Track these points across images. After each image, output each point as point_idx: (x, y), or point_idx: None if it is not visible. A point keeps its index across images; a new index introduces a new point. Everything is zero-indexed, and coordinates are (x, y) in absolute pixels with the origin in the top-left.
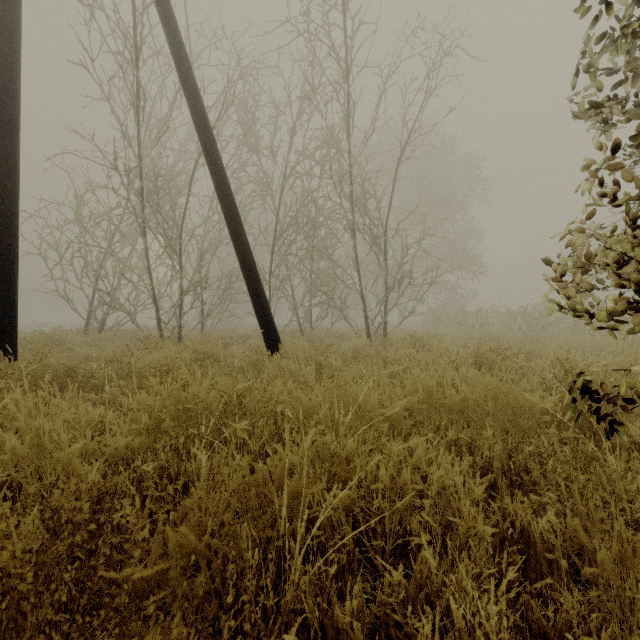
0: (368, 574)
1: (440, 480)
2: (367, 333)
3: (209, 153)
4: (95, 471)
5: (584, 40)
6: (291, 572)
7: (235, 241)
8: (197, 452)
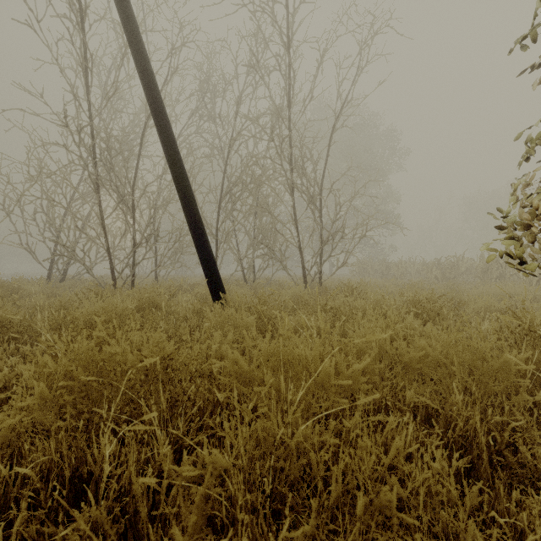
0: None
1: (425, 484)
2: (304, 282)
3: (155, 109)
4: None
5: None
6: None
7: (181, 194)
8: (101, 439)
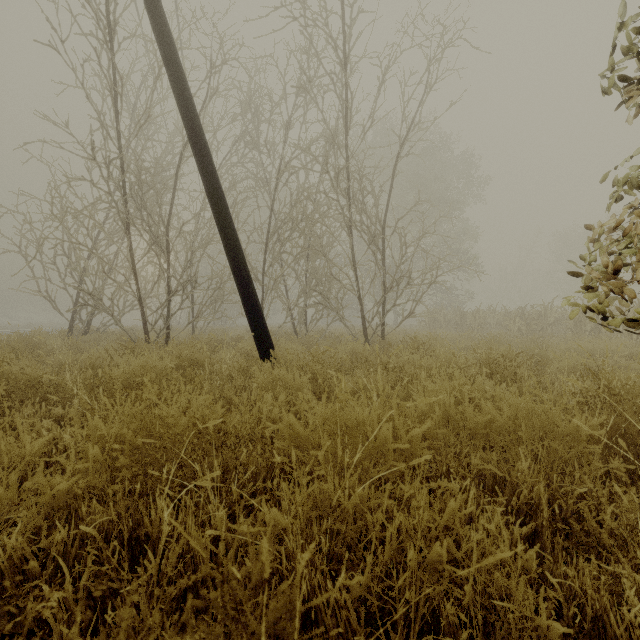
0: None
1: (480, 545)
2: (364, 335)
3: (195, 141)
4: (16, 534)
5: (622, 2)
6: None
7: (224, 237)
8: (158, 501)
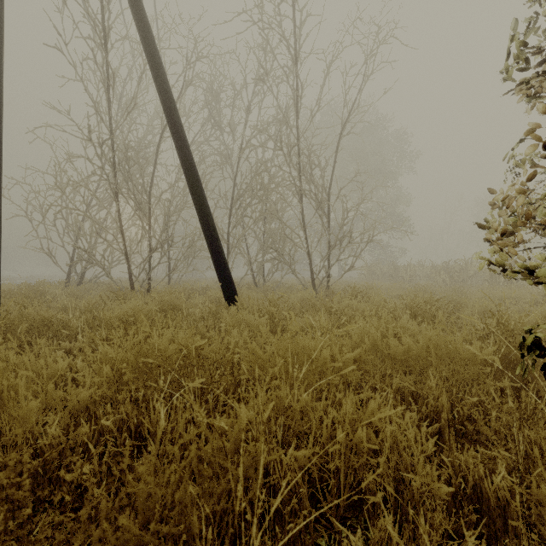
0: (323, 528)
1: (392, 435)
2: (312, 285)
3: (173, 126)
4: (55, 426)
5: (515, 20)
6: (247, 544)
7: (197, 204)
8: (156, 405)
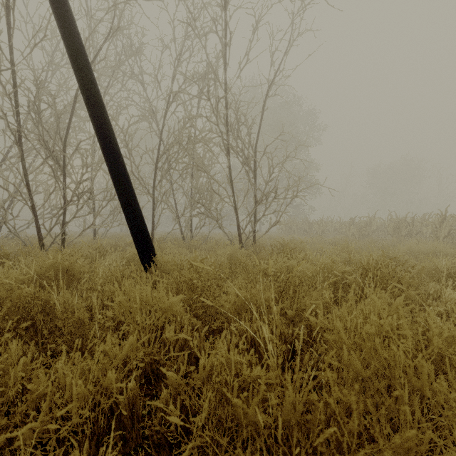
0: None
1: None
2: (239, 240)
3: (69, 41)
4: None
5: None
6: None
7: (102, 143)
8: None
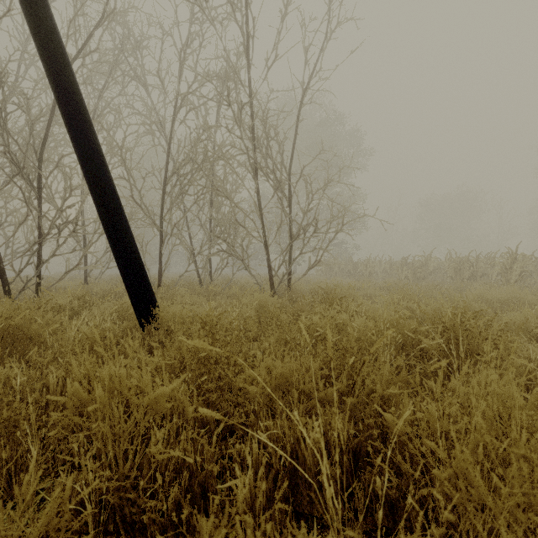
0: None
1: None
2: (271, 284)
3: (28, 2)
4: None
5: None
6: None
7: (79, 150)
8: None
